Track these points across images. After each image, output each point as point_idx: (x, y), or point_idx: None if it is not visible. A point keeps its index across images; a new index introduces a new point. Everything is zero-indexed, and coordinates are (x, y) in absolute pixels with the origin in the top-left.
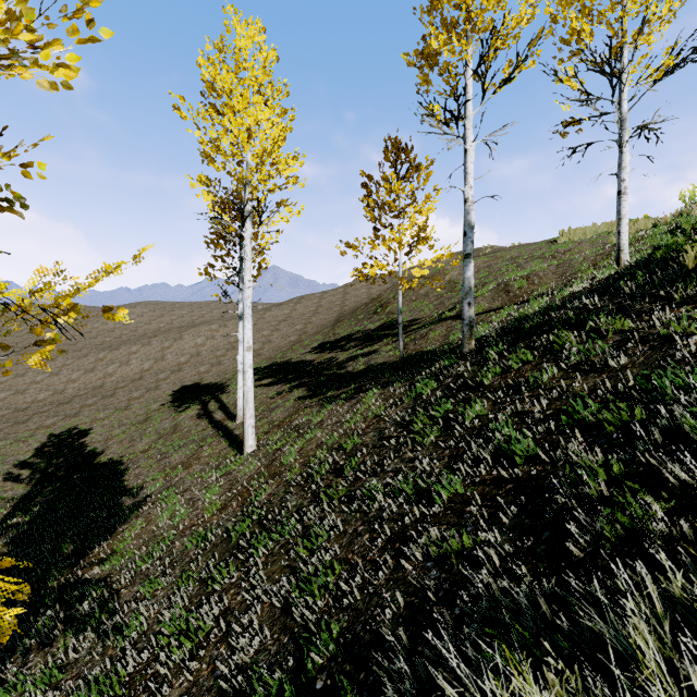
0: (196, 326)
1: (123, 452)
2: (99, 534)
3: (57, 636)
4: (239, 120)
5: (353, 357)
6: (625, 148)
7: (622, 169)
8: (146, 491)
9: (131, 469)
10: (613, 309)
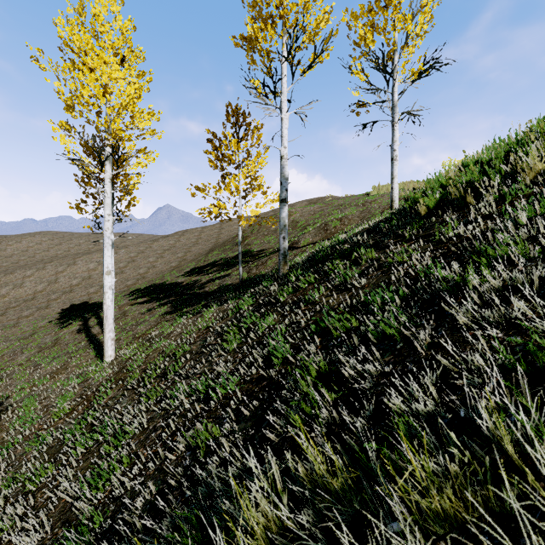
0: (90, 253)
1: (2, 365)
2: None
3: None
4: (93, 76)
5: (212, 280)
6: (396, 127)
7: (394, 142)
8: (10, 401)
9: (3, 381)
10: (372, 244)
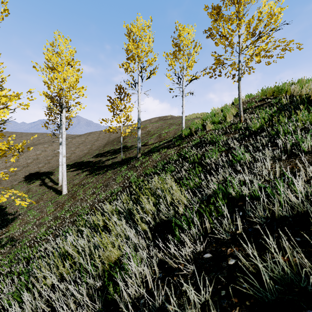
0: (36, 145)
1: (2, 202)
2: (0, 227)
3: None
4: (60, 75)
5: (108, 159)
6: (183, 99)
7: (183, 105)
8: (19, 212)
9: (9, 207)
10: (167, 146)
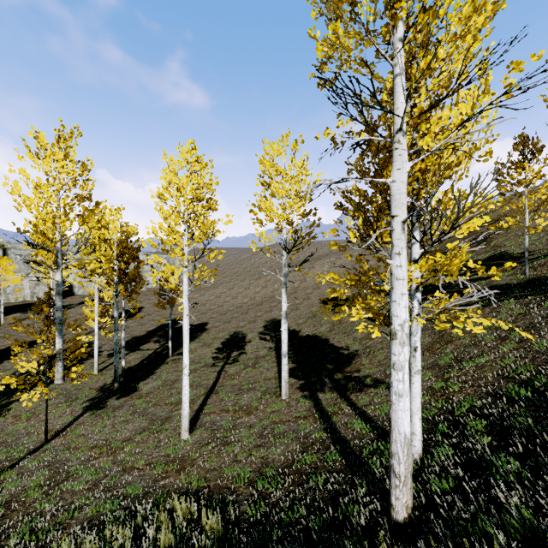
0: (320, 259)
1: (314, 331)
2: (342, 362)
3: (364, 389)
4: None
5: (471, 280)
6: None
7: None
8: (353, 348)
9: (330, 339)
10: None
